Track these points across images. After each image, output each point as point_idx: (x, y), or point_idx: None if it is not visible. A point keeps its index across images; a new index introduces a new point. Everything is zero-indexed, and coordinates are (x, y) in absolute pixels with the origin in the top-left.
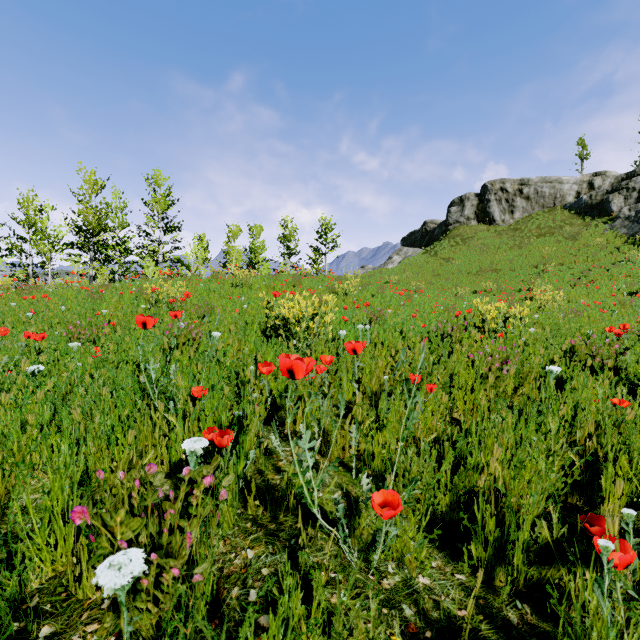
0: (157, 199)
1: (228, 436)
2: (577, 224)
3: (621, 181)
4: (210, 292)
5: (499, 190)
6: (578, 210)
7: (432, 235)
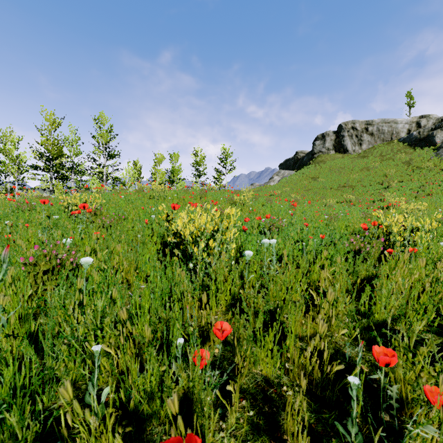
0: (101, 134)
1: None
2: (410, 152)
3: (441, 121)
4: (128, 203)
5: (351, 128)
6: (410, 142)
7: (302, 161)
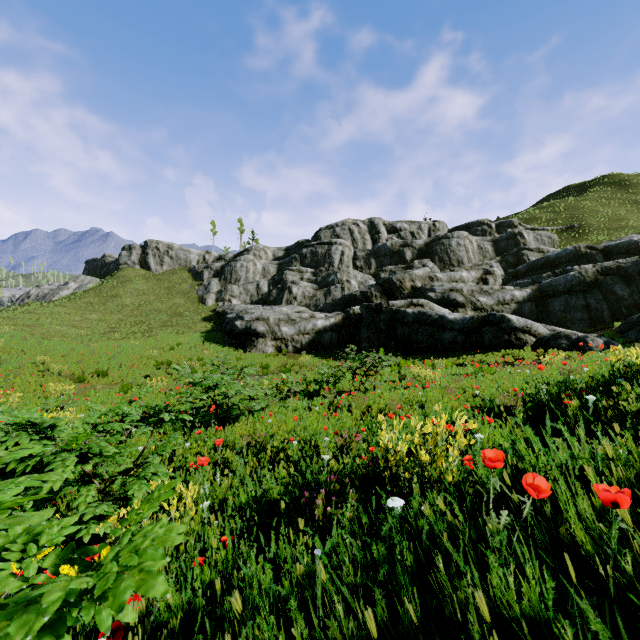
0: None
1: None
2: (189, 283)
3: (217, 260)
4: None
5: (155, 248)
6: (193, 273)
7: (109, 267)
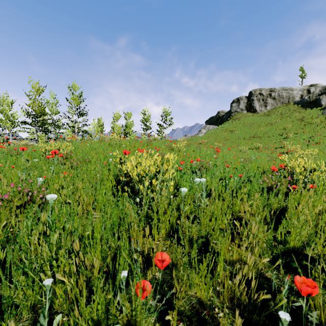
0: (74, 98)
1: None
2: (302, 112)
3: (325, 89)
4: (92, 149)
5: (258, 94)
6: (302, 104)
7: (222, 118)
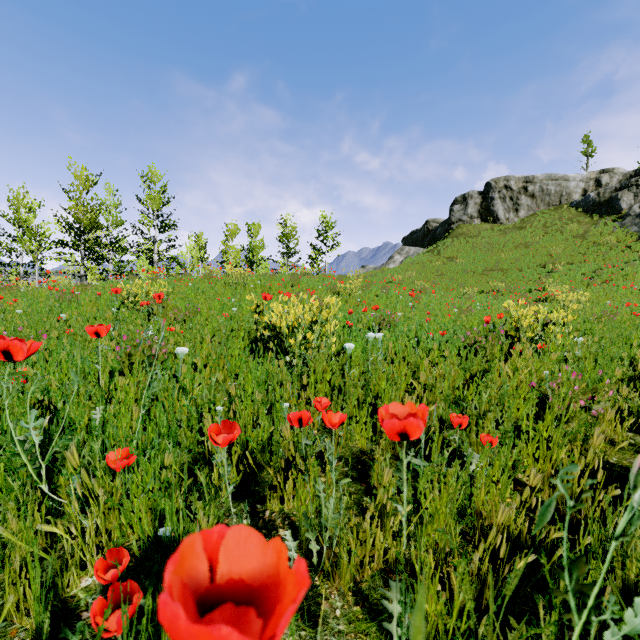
0: (152, 196)
1: (118, 617)
2: (585, 222)
3: (629, 178)
4: (198, 293)
5: (503, 188)
6: (585, 208)
7: (434, 234)
